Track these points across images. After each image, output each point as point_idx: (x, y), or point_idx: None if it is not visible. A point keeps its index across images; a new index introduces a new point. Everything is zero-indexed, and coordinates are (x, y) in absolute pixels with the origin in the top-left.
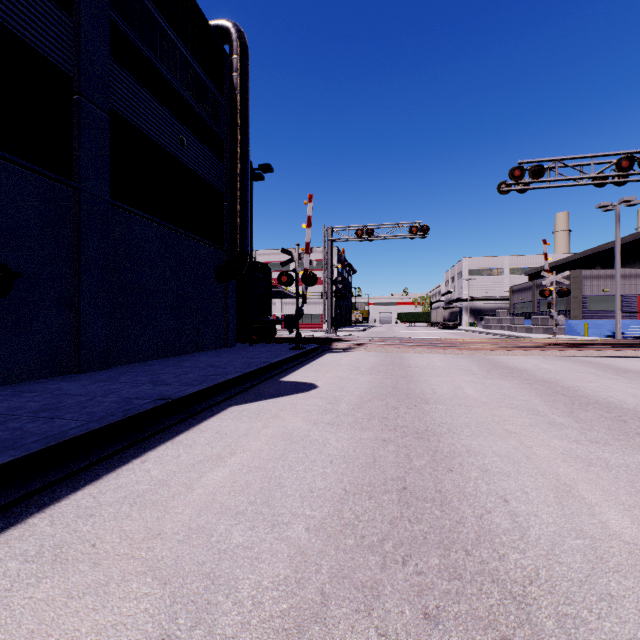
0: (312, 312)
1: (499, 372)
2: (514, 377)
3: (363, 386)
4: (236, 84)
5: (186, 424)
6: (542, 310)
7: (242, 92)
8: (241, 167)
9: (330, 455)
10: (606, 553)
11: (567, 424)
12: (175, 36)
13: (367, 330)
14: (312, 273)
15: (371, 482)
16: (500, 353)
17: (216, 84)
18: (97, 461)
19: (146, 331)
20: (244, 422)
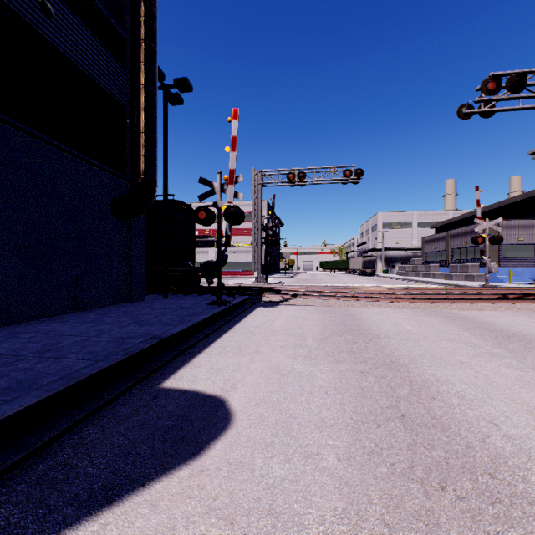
0: (243, 260)
1: (524, 348)
2: None
3: (333, 413)
4: None
5: None
6: (456, 258)
7: None
8: (145, 69)
9: None
10: None
11: None
12: None
13: (294, 277)
14: (237, 208)
15: None
16: (463, 307)
17: None
18: None
19: None
20: None
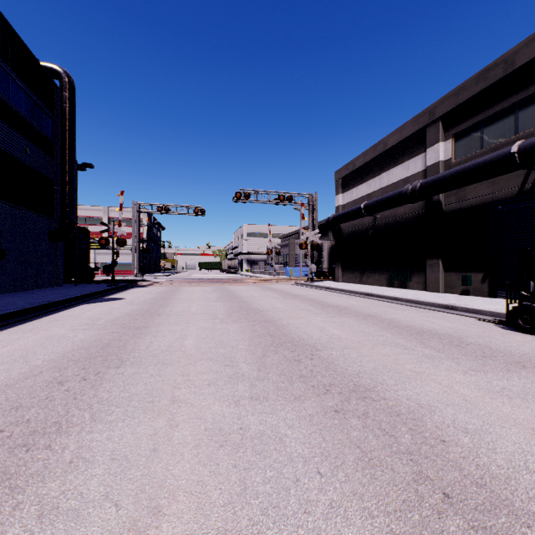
0: (124, 261)
1: (218, 291)
2: (221, 292)
3: (149, 297)
4: (66, 112)
5: (66, 308)
6: (280, 261)
7: (71, 118)
8: (70, 167)
9: (128, 309)
10: (184, 311)
11: (213, 300)
12: (22, 82)
13: (172, 275)
14: (123, 239)
15: (139, 310)
16: (233, 285)
17: (49, 107)
18: (42, 314)
19: (4, 275)
20: (92, 307)
